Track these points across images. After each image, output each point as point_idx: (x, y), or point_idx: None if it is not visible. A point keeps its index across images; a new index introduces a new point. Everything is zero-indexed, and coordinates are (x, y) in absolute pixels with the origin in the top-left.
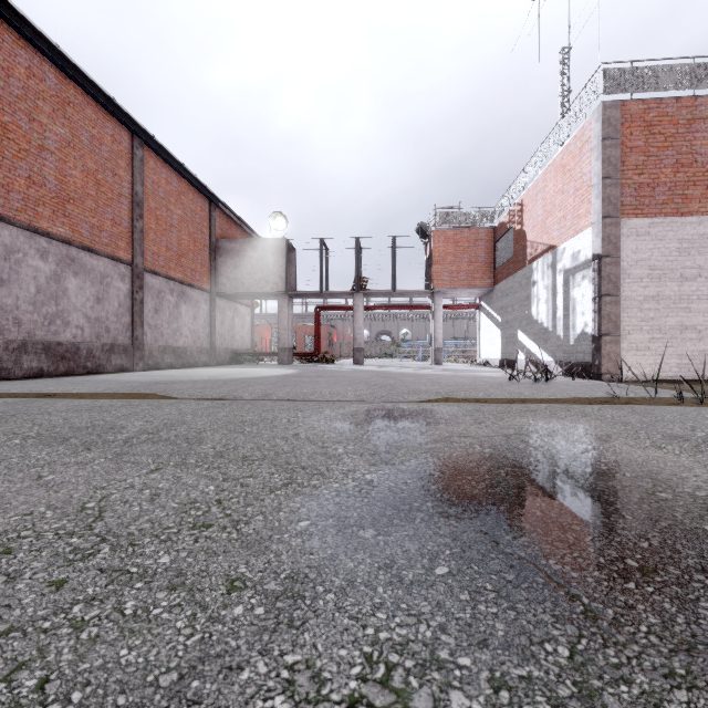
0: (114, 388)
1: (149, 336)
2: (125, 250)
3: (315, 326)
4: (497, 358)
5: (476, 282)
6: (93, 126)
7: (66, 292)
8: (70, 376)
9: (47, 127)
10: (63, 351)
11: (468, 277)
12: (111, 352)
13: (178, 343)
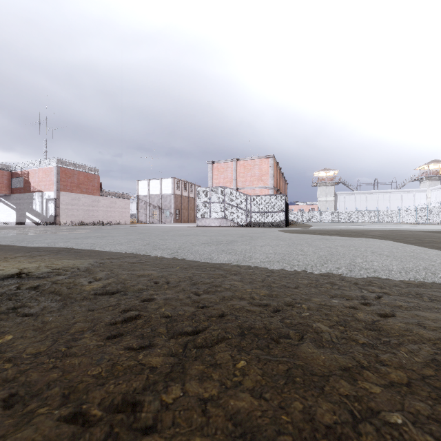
0: None
1: None
2: None
3: None
4: (14, 222)
5: (3, 192)
6: None
7: None
8: None
9: None
10: None
11: None
12: None
13: None
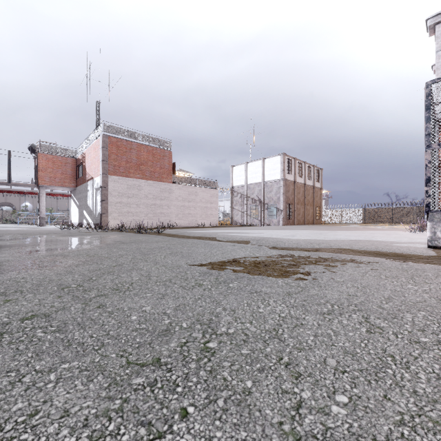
0: None
1: None
2: None
3: None
4: (77, 222)
5: (66, 184)
6: None
7: None
8: None
9: None
10: None
11: (61, 181)
12: None
13: None
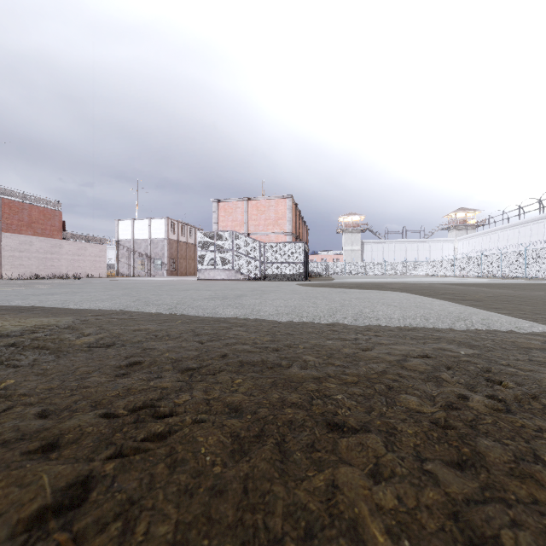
0: None
1: None
2: None
3: None
4: None
5: None
6: None
7: None
8: None
9: None
10: None
11: None
12: None
13: None
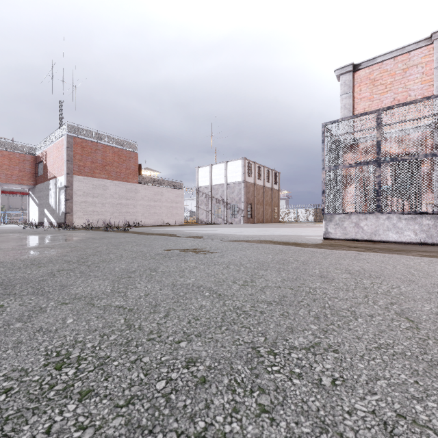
0: None
1: None
2: None
3: None
4: (37, 221)
5: (24, 182)
6: None
7: None
8: None
9: None
10: None
11: (19, 178)
12: None
13: None
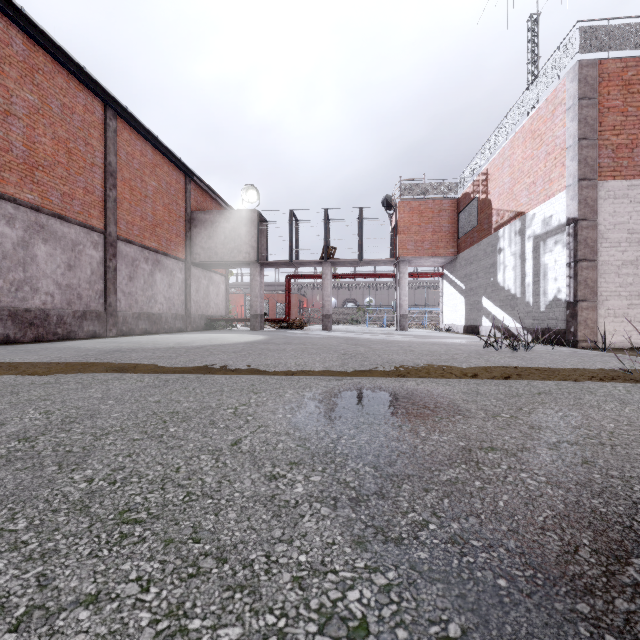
0: (63, 358)
1: (123, 303)
2: (98, 219)
3: (286, 294)
4: (460, 325)
5: (440, 251)
6: (64, 95)
7: (35, 259)
8: (37, 343)
9: (13, 93)
10: (31, 317)
11: (432, 246)
12: (83, 318)
13: (153, 310)
